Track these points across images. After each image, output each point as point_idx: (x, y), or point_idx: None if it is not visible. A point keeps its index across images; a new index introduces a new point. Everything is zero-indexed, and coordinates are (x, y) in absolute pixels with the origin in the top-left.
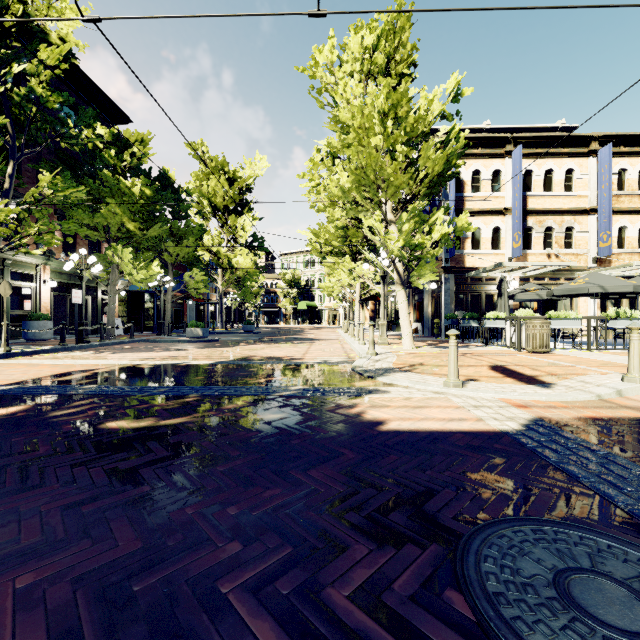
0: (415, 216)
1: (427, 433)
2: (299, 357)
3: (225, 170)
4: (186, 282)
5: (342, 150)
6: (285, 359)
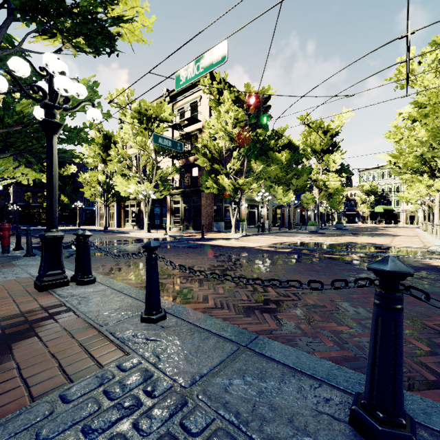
0: None
1: None
2: (387, 244)
3: (321, 127)
4: (301, 200)
5: (420, 117)
6: (378, 244)
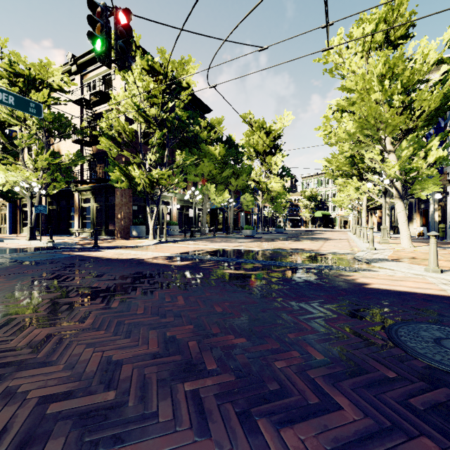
0: (414, 143)
1: (396, 291)
2: (316, 249)
3: (264, 127)
4: (241, 202)
5: (348, 106)
6: (306, 250)
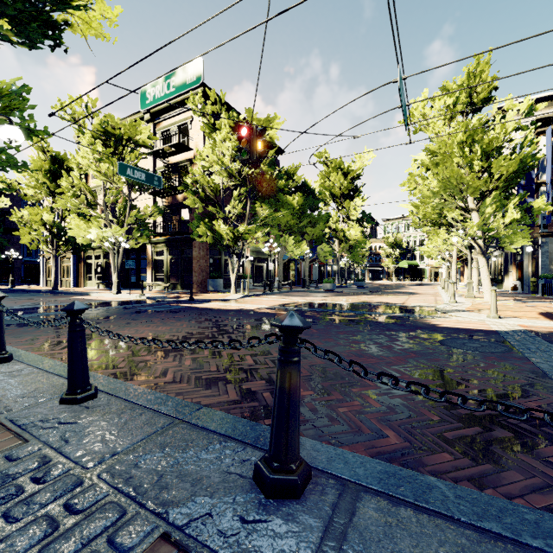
0: (496, 201)
1: (457, 328)
2: (401, 303)
3: (341, 167)
4: (318, 252)
5: (432, 166)
6: (391, 303)
